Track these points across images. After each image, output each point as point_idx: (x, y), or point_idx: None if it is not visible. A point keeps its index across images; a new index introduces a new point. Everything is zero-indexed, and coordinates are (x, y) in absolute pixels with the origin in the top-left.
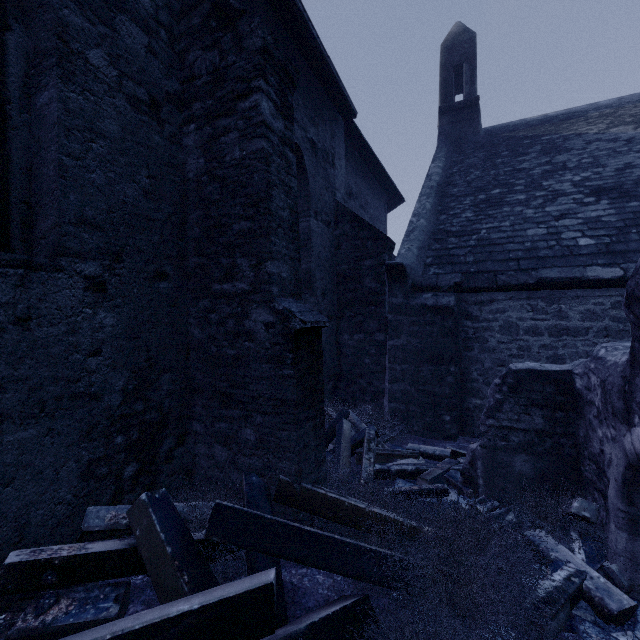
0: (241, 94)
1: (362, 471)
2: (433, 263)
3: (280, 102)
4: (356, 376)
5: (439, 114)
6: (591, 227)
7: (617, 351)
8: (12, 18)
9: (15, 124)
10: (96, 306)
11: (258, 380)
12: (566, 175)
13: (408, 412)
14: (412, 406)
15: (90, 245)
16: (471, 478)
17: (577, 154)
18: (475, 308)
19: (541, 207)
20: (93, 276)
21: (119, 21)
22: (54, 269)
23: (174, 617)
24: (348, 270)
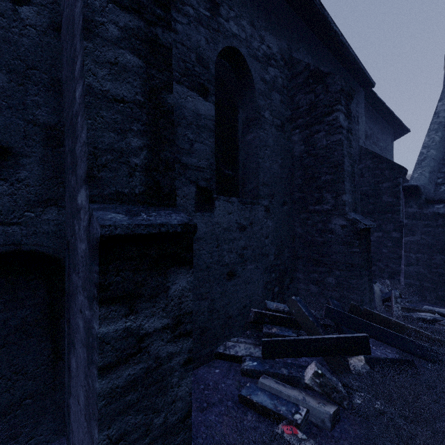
0: (327, 113)
1: (393, 312)
2: (443, 182)
3: (346, 111)
4: (375, 260)
5: None
6: None
7: None
8: (239, 108)
9: (240, 148)
10: (267, 218)
11: (336, 253)
12: None
13: (421, 286)
14: (425, 283)
15: (265, 193)
16: None
17: None
18: None
19: None
20: (266, 205)
21: (272, 95)
22: (257, 204)
23: (327, 338)
24: (369, 190)
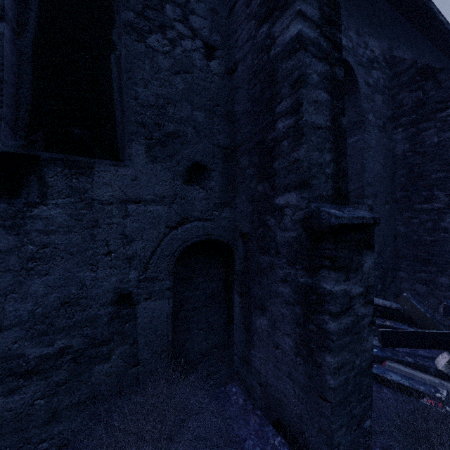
0: (439, 110)
1: None
2: None
3: None
4: None
5: None
6: None
7: None
8: None
9: None
10: None
11: None
12: None
13: None
14: None
15: (369, 193)
16: None
17: None
18: None
19: None
20: (370, 205)
21: (375, 97)
22: (362, 203)
23: None
24: None
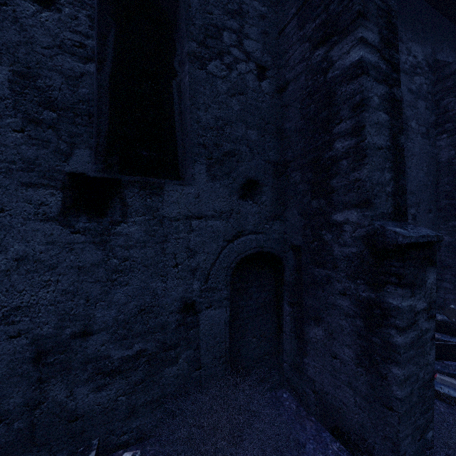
0: None
1: None
2: None
3: None
4: None
5: None
6: None
7: None
8: None
9: None
10: None
11: None
12: None
13: None
14: None
15: (412, 201)
16: None
17: None
18: None
19: None
20: (413, 214)
21: (418, 103)
22: None
23: None
24: None
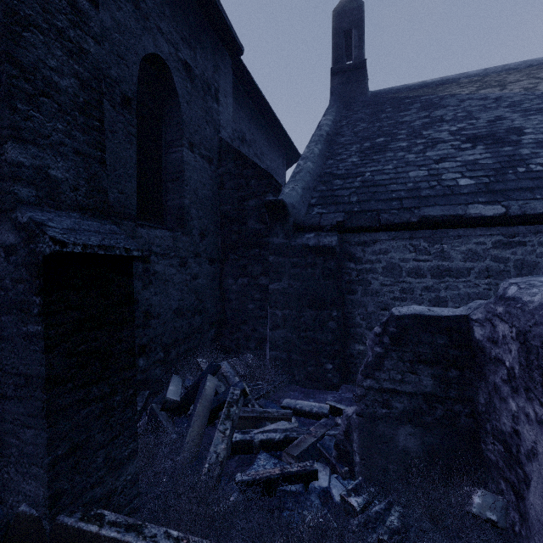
0: None
1: (209, 451)
2: (317, 203)
3: None
4: (240, 322)
5: (331, 75)
6: (470, 169)
7: (536, 288)
8: None
9: None
10: None
11: None
12: (444, 126)
13: (290, 361)
14: (294, 354)
15: None
16: (346, 453)
17: (452, 109)
18: (358, 249)
19: (422, 152)
20: None
21: None
22: None
23: None
24: (232, 211)
